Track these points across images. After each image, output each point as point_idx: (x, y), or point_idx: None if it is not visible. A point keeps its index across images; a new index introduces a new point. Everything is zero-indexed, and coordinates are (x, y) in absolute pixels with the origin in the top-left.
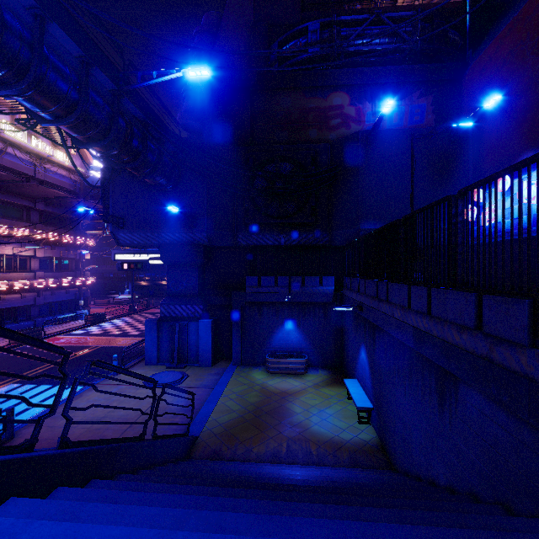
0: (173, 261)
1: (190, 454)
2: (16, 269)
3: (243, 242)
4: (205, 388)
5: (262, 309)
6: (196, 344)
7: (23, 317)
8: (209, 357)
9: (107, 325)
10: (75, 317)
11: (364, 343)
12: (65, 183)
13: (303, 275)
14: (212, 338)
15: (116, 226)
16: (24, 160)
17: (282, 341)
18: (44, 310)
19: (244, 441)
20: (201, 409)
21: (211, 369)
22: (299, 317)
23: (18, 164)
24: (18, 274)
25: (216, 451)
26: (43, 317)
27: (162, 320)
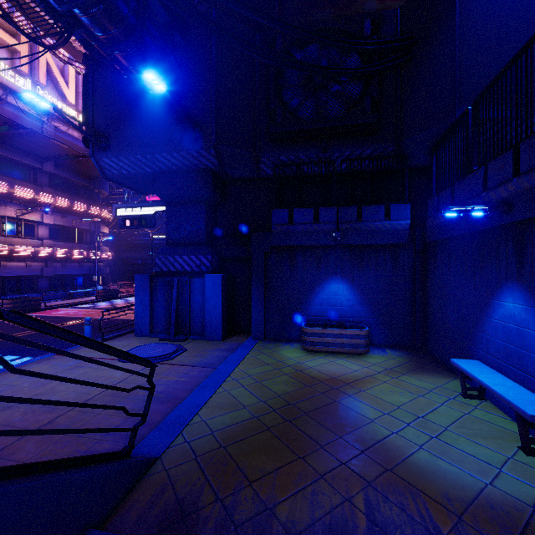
0: (172, 196)
1: (120, 508)
2: (22, 235)
3: (268, 171)
4: (204, 367)
5: (295, 257)
6: (201, 309)
7: (30, 288)
8: (218, 327)
9: (119, 301)
10: (88, 292)
11: (515, 279)
12: (78, 146)
13: (359, 205)
14: (224, 300)
15: (98, 148)
16: (30, 115)
17: (326, 305)
18: (54, 283)
19: (257, 481)
20: (185, 400)
21: (221, 343)
22: (352, 268)
23: (23, 118)
24: (23, 240)
25: (185, 506)
26: (53, 291)
27: (158, 276)
